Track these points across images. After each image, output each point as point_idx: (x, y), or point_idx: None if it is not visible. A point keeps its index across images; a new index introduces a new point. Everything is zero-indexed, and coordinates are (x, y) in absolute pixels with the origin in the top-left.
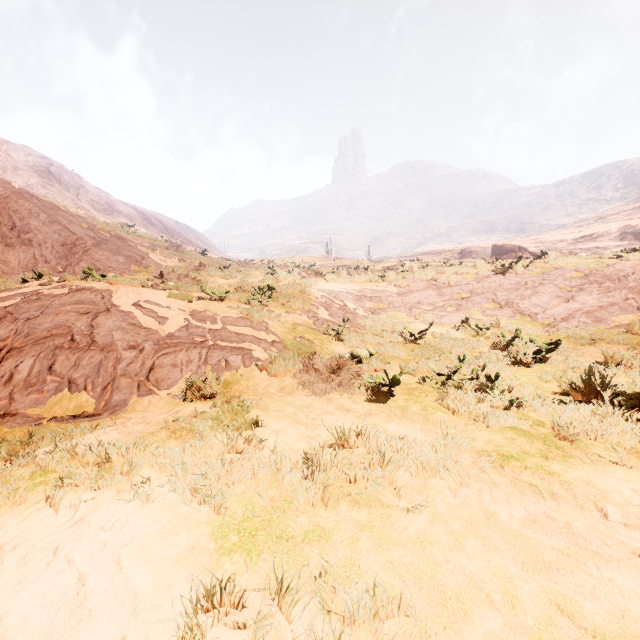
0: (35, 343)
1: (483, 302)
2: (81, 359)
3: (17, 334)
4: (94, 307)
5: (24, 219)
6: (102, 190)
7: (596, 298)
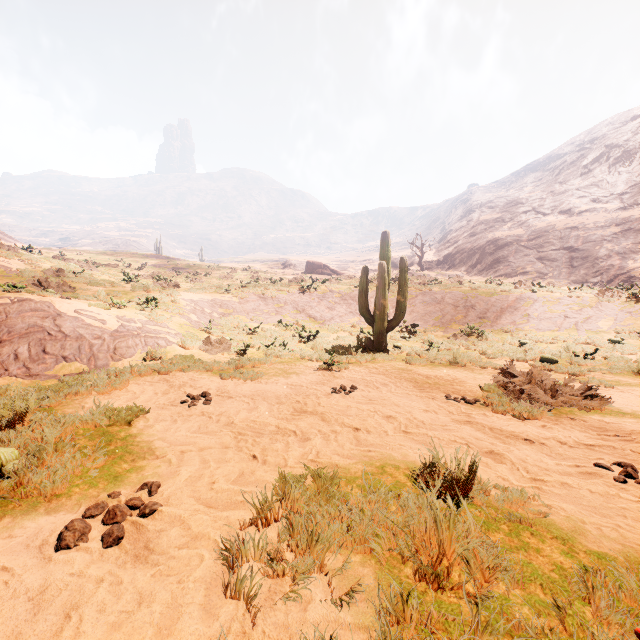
0: (21, 336)
1: (291, 310)
2: (64, 345)
3: None
4: (49, 313)
5: None
6: None
7: (345, 309)
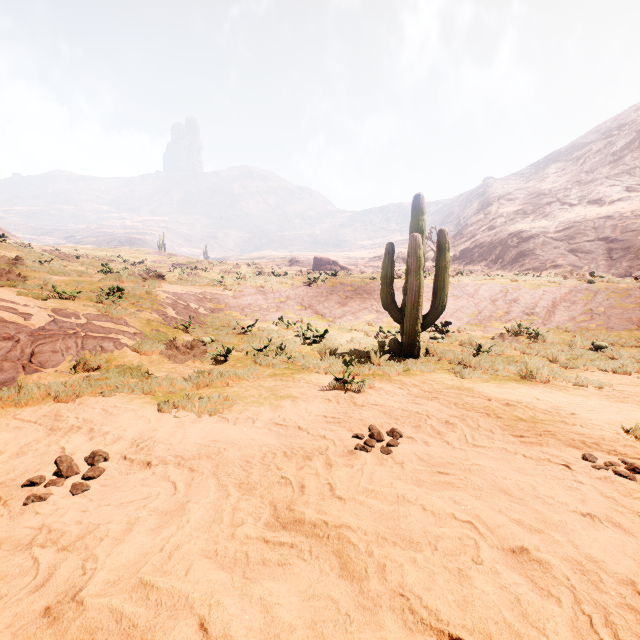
0: None
1: (295, 305)
2: None
3: None
4: None
5: None
6: None
7: (358, 304)
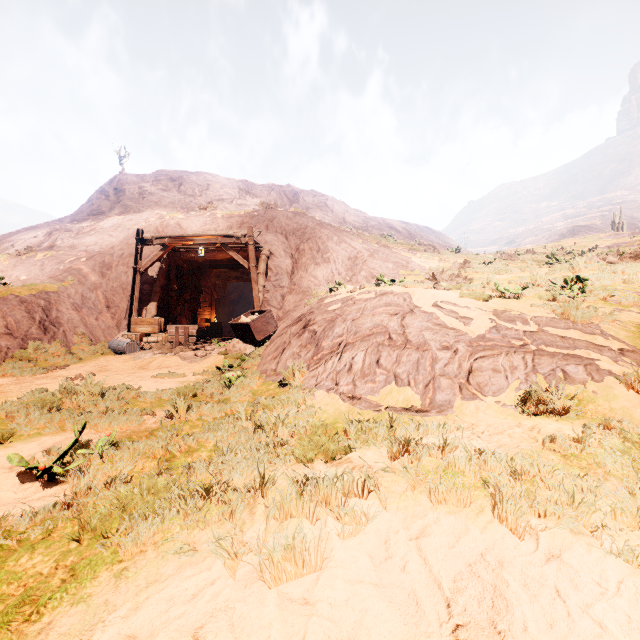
0: (362, 340)
1: None
2: (400, 356)
3: (348, 332)
4: (400, 309)
5: (324, 243)
6: (359, 211)
7: None
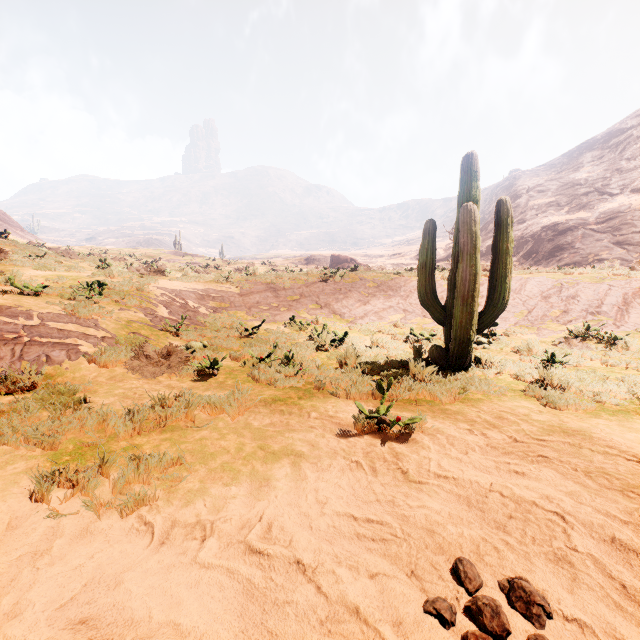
0: None
1: (309, 304)
2: None
3: None
4: None
5: None
6: None
7: (382, 302)
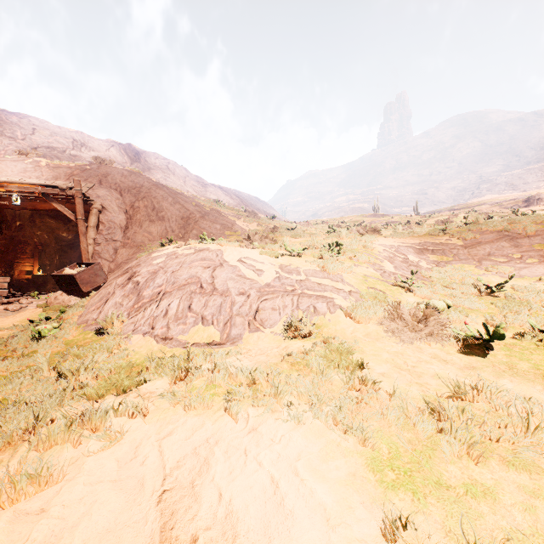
0: (178, 289)
1: None
2: (208, 301)
3: (167, 282)
4: (212, 263)
5: (159, 202)
6: (199, 177)
7: None
